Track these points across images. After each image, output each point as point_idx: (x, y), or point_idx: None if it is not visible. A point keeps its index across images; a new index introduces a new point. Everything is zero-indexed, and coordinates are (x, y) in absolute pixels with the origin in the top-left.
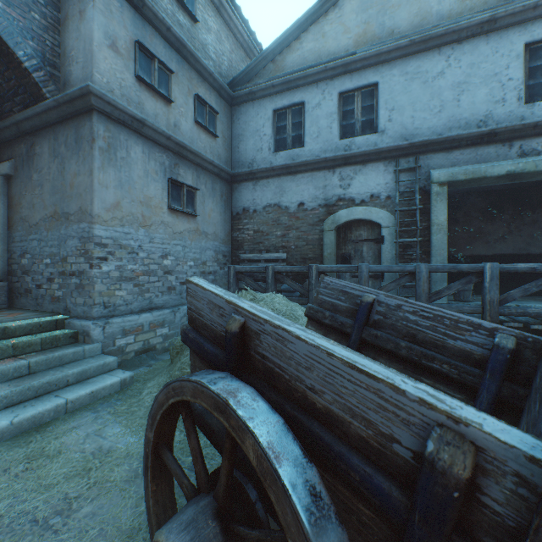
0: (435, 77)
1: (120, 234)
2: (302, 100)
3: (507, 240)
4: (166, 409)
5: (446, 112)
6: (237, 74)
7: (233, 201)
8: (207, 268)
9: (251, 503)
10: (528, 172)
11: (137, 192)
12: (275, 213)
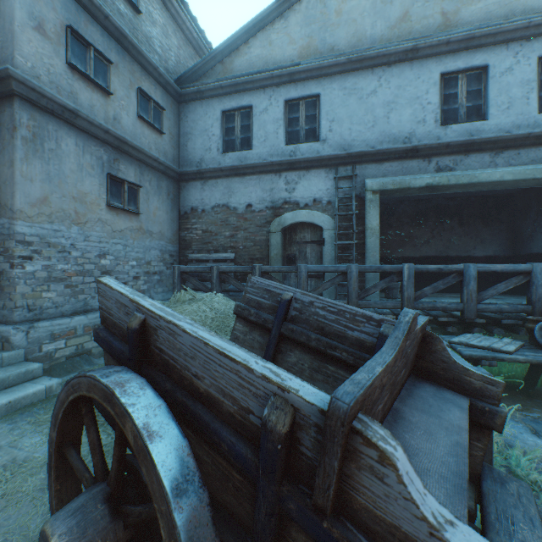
0: (369, 95)
1: (48, 231)
2: (250, 104)
3: (431, 244)
4: (67, 407)
5: (378, 127)
6: (186, 70)
7: (181, 199)
8: (152, 267)
9: (144, 485)
10: (442, 185)
11: (69, 187)
12: (224, 214)
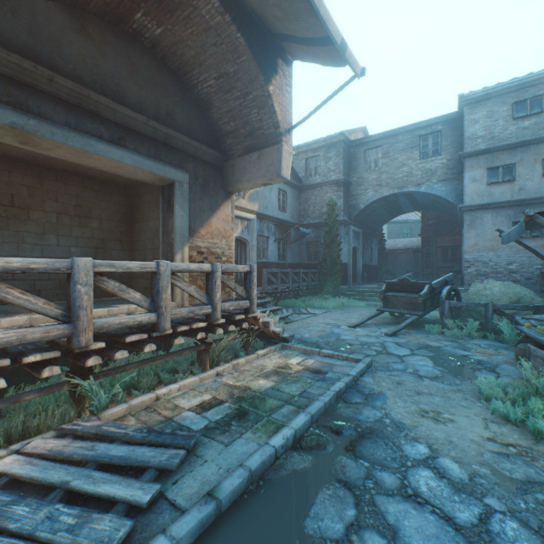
0: None
1: (476, 256)
2: None
3: None
4: None
5: None
6: None
7: None
8: None
9: None
10: None
11: (487, 236)
12: None
